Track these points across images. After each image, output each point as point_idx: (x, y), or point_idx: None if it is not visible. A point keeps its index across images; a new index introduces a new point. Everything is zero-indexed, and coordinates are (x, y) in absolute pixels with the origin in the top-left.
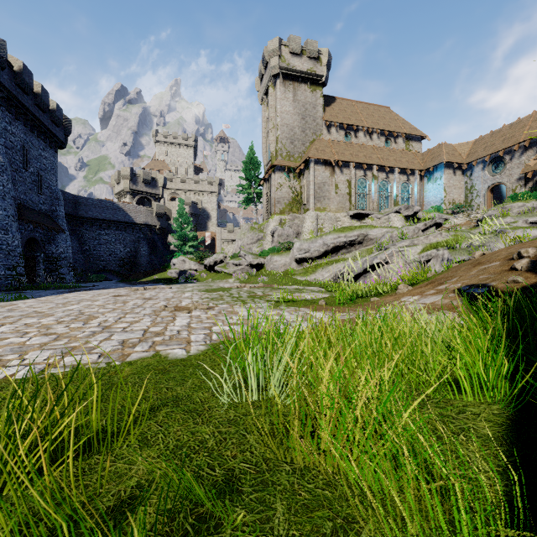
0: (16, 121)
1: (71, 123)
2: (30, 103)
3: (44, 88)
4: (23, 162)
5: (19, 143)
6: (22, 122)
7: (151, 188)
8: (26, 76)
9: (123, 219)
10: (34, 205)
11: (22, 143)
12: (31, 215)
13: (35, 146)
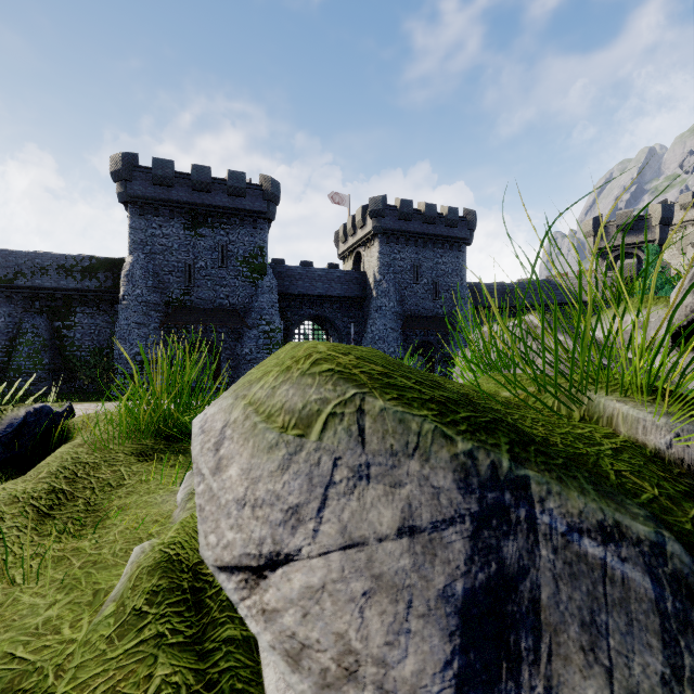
0: (406, 247)
1: (475, 214)
2: (417, 225)
3: (429, 204)
4: (414, 278)
5: (410, 264)
6: (413, 245)
7: (635, 235)
8: (404, 208)
9: (563, 299)
10: (429, 312)
11: (413, 263)
12: (416, 323)
13: (430, 258)
